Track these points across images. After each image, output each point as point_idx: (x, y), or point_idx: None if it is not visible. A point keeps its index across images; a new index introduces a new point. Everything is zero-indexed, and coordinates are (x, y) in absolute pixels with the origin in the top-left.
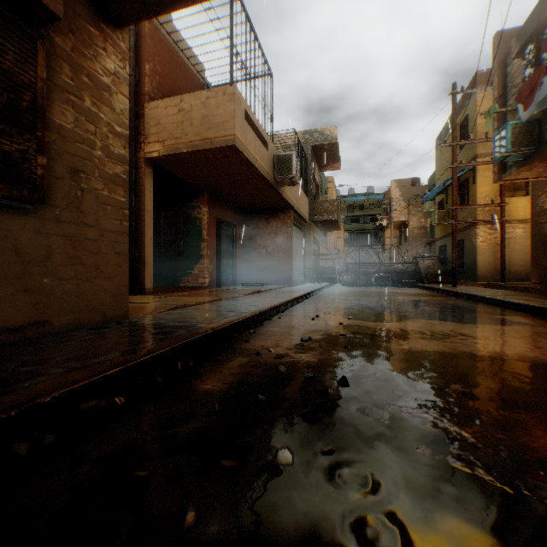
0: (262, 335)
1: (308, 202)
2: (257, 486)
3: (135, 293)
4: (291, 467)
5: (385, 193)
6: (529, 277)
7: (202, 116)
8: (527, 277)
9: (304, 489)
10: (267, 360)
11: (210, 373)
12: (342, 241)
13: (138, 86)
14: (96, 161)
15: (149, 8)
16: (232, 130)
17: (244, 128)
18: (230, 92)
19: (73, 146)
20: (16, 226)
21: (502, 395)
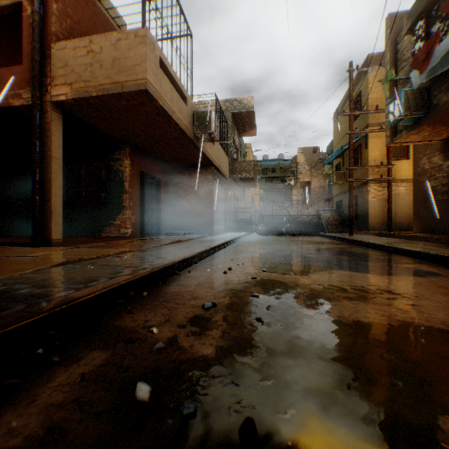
0: (157, 299)
1: (229, 162)
2: None
3: (40, 244)
4: None
5: (293, 159)
6: (412, 227)
7: (113, 59)
8: (408, 227)
9: None
10: (137, 355)
11: (6, 407)
12: (258, 197)
13: (45, 26)
14: None
15: None
16: (143, 74)
17: (158, 76)
18: (142, 35)
19: None
20: None
21: None
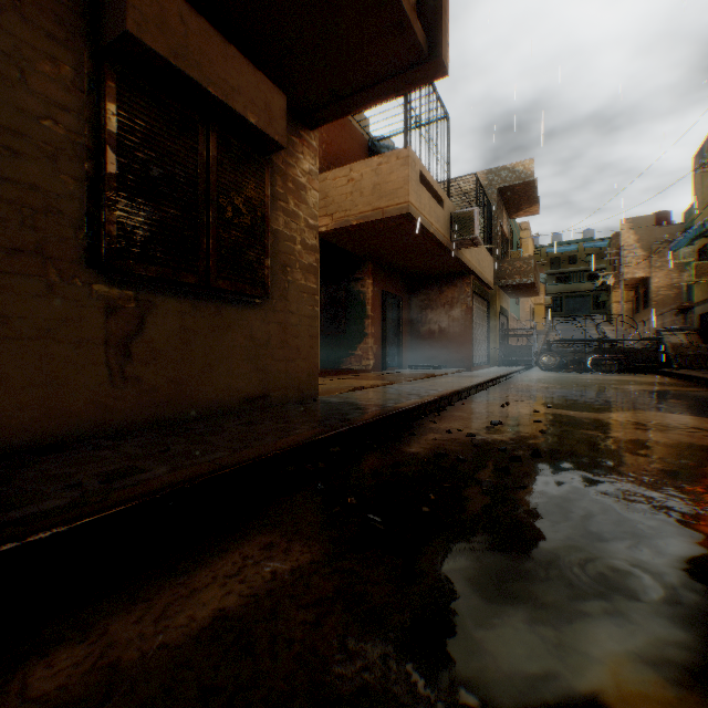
0: (448, 418)
1: (493, 262)
2: (470, 496)
3: None
4: (492, 492)
5: (611, 238)
6: None
7: (374, 184)
8: None
9: (503, 500)
10: (458, 437)
11: (410, 442)
12: (542, 309)
13: None
14: (296, 255)
15: (342, 111)
16: (406, 197)
17: (418, 192)
18: (404, 155)
19: (282, 245)
20: (251, 318)
21: (703, 474)
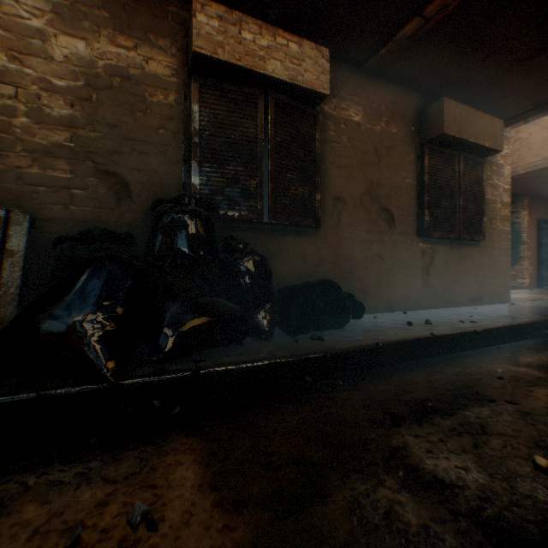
0: None
1: None
2: None
3: None
4: None
5: None
6: None
7: (542, 139)
8: None
9: None
10: None
11: None
12: None
13: None
14: (496, 211)
15: (537, 111)
16: None
17: None
18: None
19: (488, 207)
20: (473, 253)
21: None
